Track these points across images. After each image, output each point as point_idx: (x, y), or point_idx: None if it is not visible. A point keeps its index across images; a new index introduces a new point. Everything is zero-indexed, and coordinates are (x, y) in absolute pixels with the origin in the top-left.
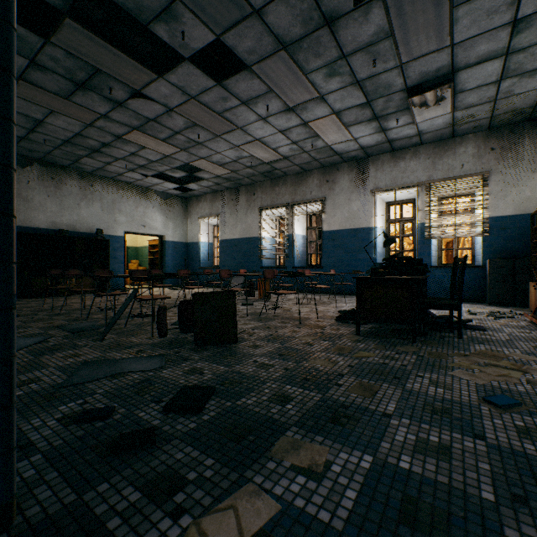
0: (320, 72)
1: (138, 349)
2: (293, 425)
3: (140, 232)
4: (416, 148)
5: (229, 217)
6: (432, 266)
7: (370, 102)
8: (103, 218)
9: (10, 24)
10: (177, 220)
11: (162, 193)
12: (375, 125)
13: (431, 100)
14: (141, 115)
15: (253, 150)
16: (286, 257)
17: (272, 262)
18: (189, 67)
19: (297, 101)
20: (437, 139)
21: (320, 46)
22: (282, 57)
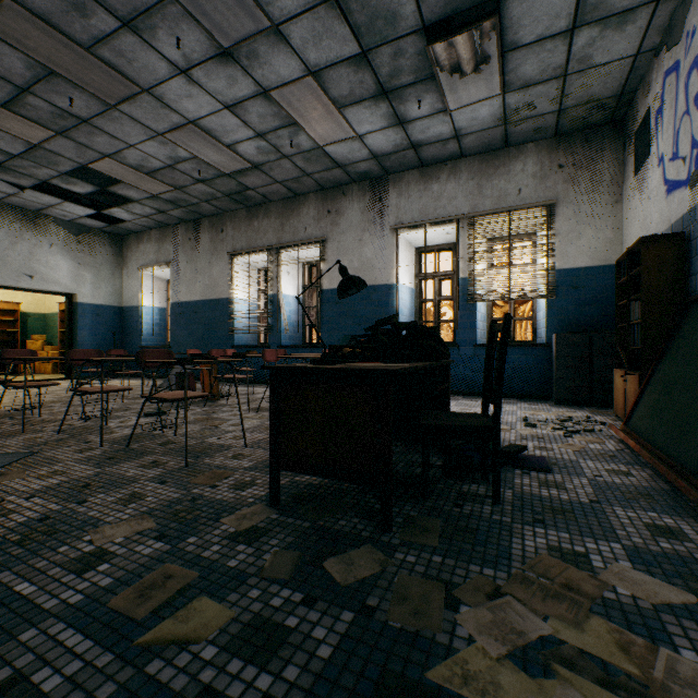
0: None
1: None
2: None
3: (23, 287)
4: (455, 162)
5: (185, 267)
6: (478, 344)
7: (368, 54)
8: None
9: None
10: (101, 269)
11: (70, 223)
12: (386, 109)
13: (467, 58)
14: None
15: (194, 146)
16: (269, 330)
17: (252, 338)
18: None
19: (233, 35)
20: (484, 149)
21: None
22: None
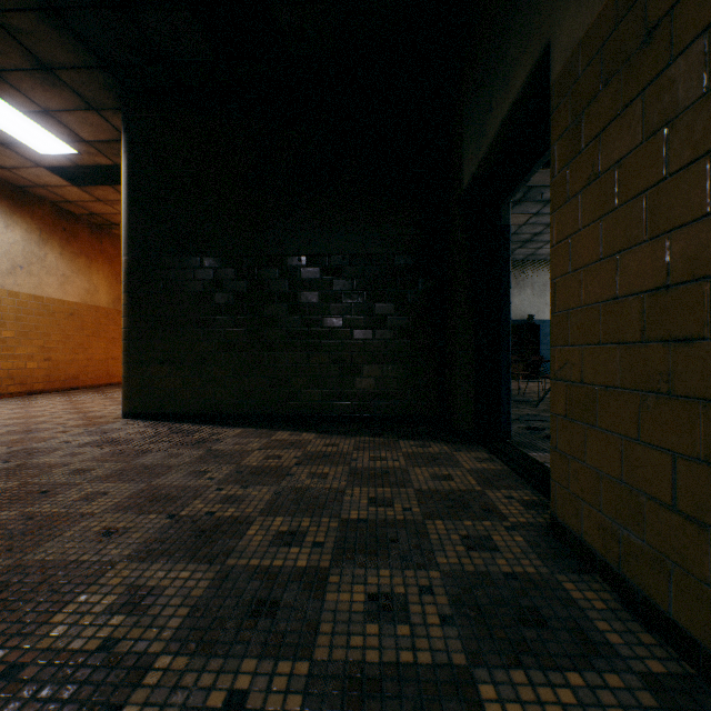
0: None
1: None
2: None
3: None
4: None
5: None
6: None
7: None
8: (533, 303)
9: (509, 272)
10: None
11: None
12: None
13: None
14: None
15: None
16: None
17: None
18: None
19: None
20: None
21: None
22: None
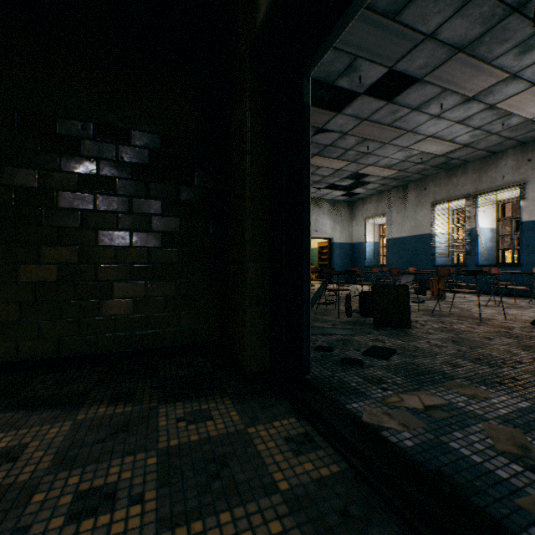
0: (509, 54)
1: (331, 323)
2: (461, 378)
3: (313, 237)
4: None
5: (395, 216)
6: None
7: None
8: None
9: (309, 163)
10: (343, 223)
11: (330, 200)
12: None
13: None
14: (320, 144)
15: (424, 147)
16: (466, 254)
17: (447, 260)
18: (362, 99)
19: (478, 90)
20: None
21: (506, 32)
22: (457, 59)
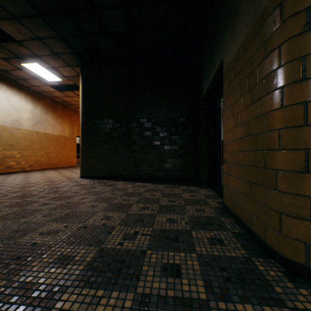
0: None
1: None
2: None
3: None
4: None
5: None
6: None
7: None
8: None
9: (220, 125)
10: None
11: None
12: None
13: None
14: None
15: None
16: None
17: None
18: None
19: None
20: None
21: None
22: None
